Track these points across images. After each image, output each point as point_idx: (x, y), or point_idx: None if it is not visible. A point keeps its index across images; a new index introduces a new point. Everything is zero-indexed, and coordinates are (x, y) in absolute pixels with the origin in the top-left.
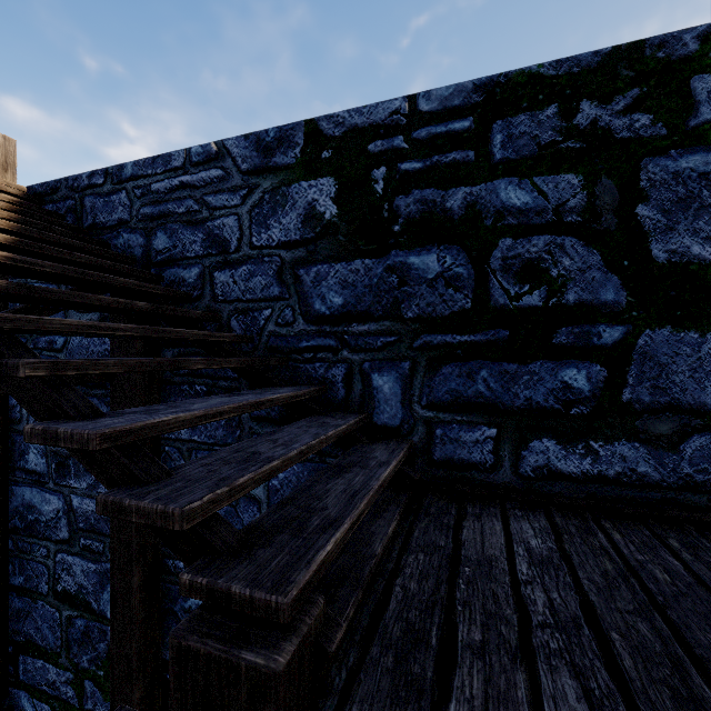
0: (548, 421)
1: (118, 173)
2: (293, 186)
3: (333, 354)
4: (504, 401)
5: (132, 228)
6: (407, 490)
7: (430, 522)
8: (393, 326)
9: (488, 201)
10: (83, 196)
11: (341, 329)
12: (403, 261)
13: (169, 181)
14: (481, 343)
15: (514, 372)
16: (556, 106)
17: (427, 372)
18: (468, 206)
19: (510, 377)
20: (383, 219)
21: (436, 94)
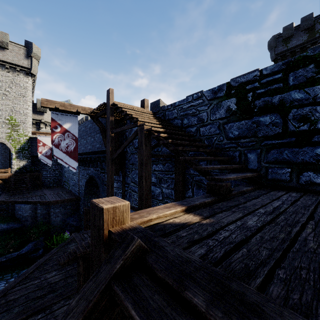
0: (310, 166)
1: (174, 105)
2: (223, 102)
3: (235, 149)
4: (293, 160)
5: (178, 118)
6: (257, 185)
7: (262, 190)
8: (254, 139)
9: (287, 98)
10: (165, 111)
11: (237, 141)
12: (258, 120)
13: (187, 105)
14: (285, 142)
15: (297, 151)
16: (313, 64)
17: (265, 152)
18: (280, 100)
19: (295, 152)
20: (251, 108)
21: (269, 68)
